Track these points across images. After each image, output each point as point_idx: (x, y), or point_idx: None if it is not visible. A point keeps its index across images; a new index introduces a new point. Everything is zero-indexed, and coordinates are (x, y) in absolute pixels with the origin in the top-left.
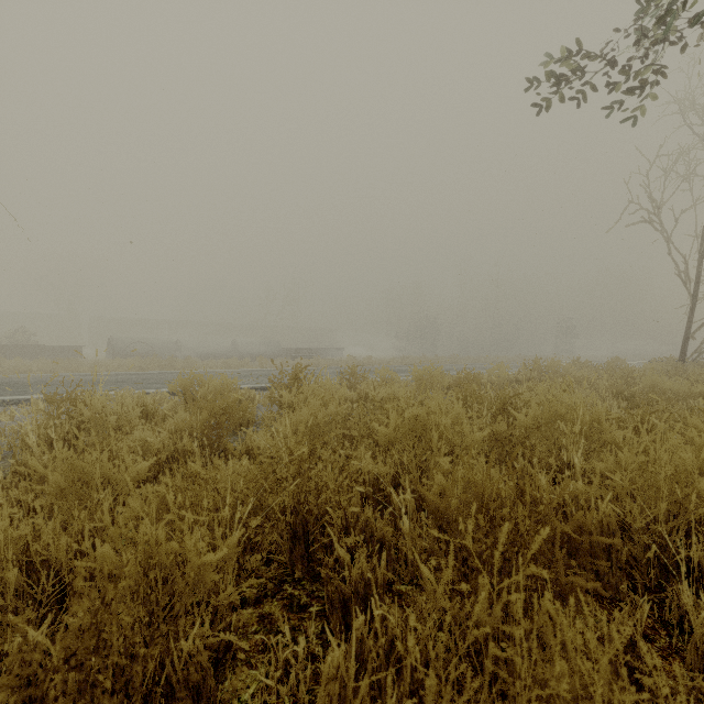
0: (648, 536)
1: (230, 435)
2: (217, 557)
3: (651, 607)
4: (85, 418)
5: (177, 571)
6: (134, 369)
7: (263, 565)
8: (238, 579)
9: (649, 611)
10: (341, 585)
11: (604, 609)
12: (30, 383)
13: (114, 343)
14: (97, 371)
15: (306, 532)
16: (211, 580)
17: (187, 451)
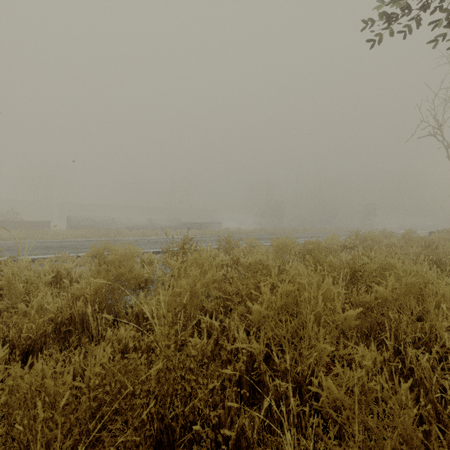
0: None
1: (130, 293)
2: None
3: None
4: None
5: None
6: (81, 236)
7: None
8: None
9: None
10: None
11: None
12: None
13: (71, 219)
14: (55, 238)
15: (171, 443)
16: None
17: (82, 315)
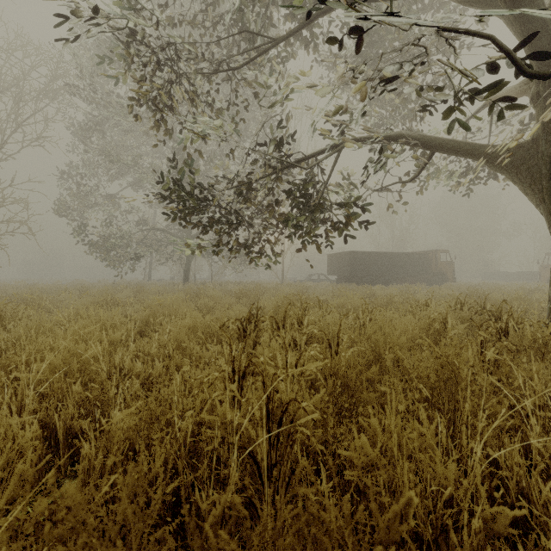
0: None
1: None
2: None
3: None
4: None
5: None
6: None
7: None
8: None
9: None
10: None
11: None
12: None
13: None
14: None
15: None
16: None
17: None
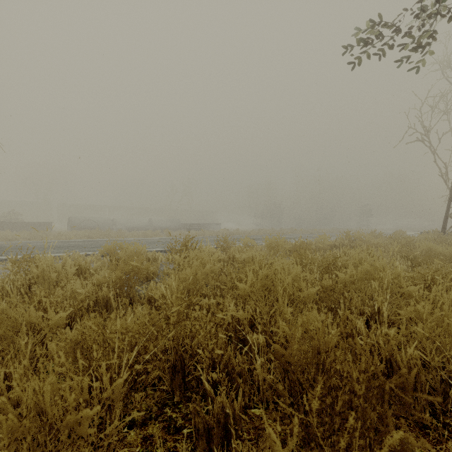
0: (443, 371)
1: (139, 284)
2: (91, 413)
3: (449, 430)
4: (34, 275)
5: (59, 423)
6: (84, 237)
7: (151, 390)
8: (126, 409)
9: (448, 433)
10: (206, 417)
11: (412, 432)
12: (11, 247)
13: (72, 220)
14: (59, 239)
15: (183, 367)
16: (86, 433)
17: (105, 298)
